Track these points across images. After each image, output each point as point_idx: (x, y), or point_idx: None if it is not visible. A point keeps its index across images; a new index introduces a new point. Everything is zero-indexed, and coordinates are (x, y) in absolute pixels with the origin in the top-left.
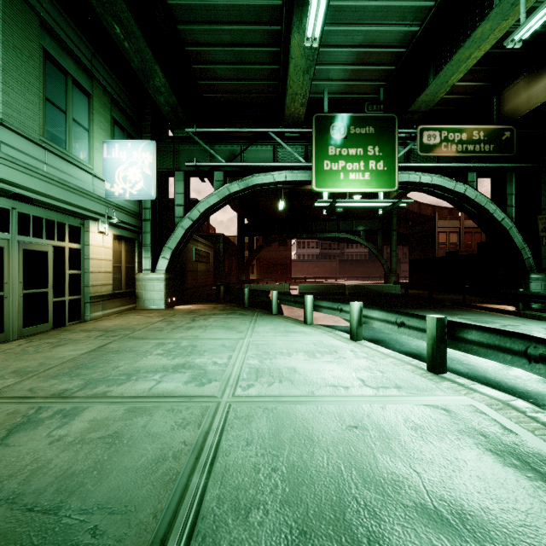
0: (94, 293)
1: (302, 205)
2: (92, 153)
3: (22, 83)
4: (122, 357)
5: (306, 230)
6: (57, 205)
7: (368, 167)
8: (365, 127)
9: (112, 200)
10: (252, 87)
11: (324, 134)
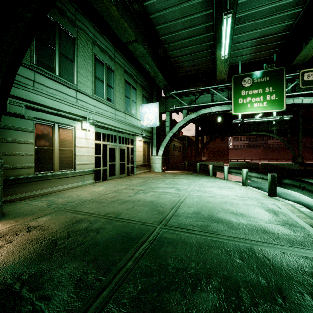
0: (137, 164)
1: (234, 116)
2: (137, 111)
3: (120, 93)
4: (152, 184)
5: (236, 131)
6: (128, 132)
7: (265, 99)
8: (263, 77)
9: (142, 127)
10: (201, 67)
11: (238, 85)
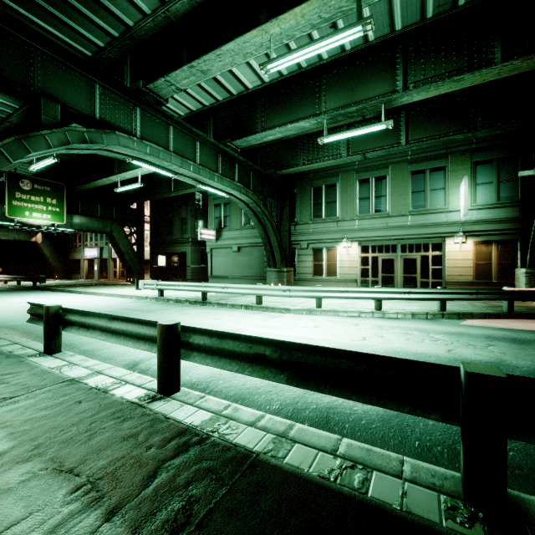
0: (450, 280)
1: None
2: (448, 199)
3: (399, 195)
4: None
5: None
6: (416, 237)
7: None
8: None
9: (469, 220)
10: None
11: None
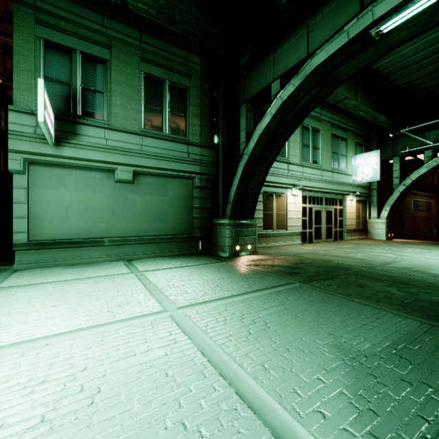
0: (347, 228)
1: None
2: (347, 165)
3: (326, 152)
4: (366, 249)
5: None
6: (335, 192)
7: None
8: None
9: (355, 184)
10: None
11: None
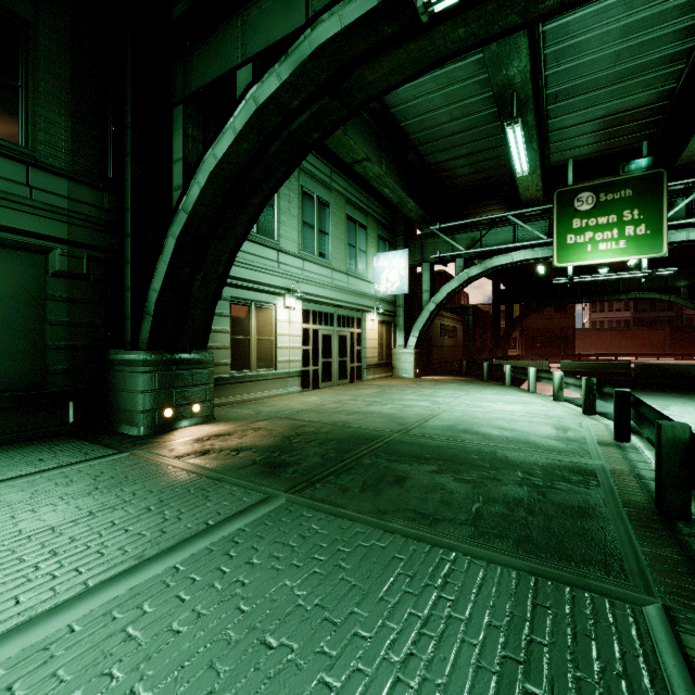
0: (368, 363)
1: None
2: (367, 267)
3: (339, 241)
4: (394, 395)
5: (587, 292)
6: (352, 307)
7: (623, 234)
8: (619, 191)
9: (378, 296)
10: (492, 173)
11: (567, 208)
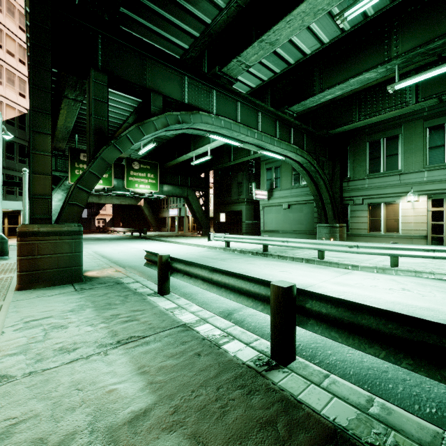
0: None
1: None
2: None
3: None
4: None
5: None
6: None
7: None
8: None
9: None
10: None
11: None
